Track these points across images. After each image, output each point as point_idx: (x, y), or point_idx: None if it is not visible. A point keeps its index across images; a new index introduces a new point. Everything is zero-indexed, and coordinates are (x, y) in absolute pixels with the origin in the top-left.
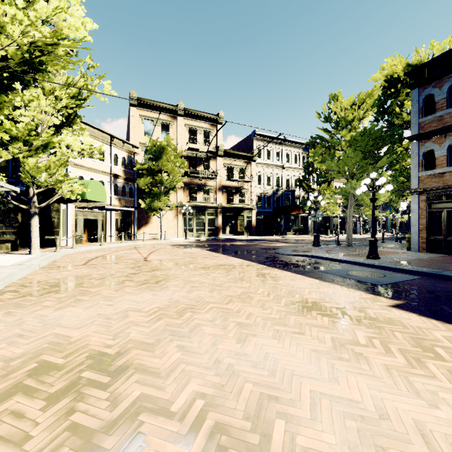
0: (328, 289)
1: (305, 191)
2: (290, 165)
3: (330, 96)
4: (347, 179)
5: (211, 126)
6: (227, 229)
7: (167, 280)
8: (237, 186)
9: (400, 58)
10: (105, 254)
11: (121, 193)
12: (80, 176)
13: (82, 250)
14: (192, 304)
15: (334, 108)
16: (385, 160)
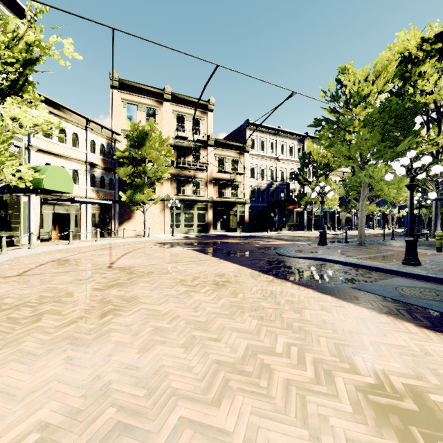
0: (401, 335)
1: (300, 185)
2: (285, 157)
3: (339, 69)
4: (359, 166)
5: (201, 113)
6: (219, 225)
7: (119, 310)
8: (229, 178)
9: (414, 31)
10: (65, 257)
11: (100, 185)
12: (47, 163)
13: (41, 250)
14: (134, 407)
15: (345, 81)
16: (406, 143)
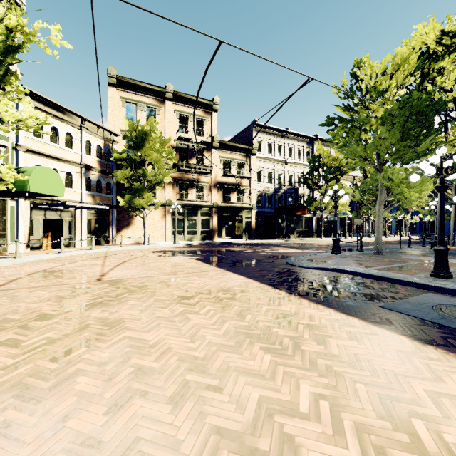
0: None
1: (309, 190)
2: (293, 160)
3: (354, 62)
4: (375, 167)
5: (205, 113)
6: (224, 232)
7: (96, 339)
8: (235, 182)
9: (433, 24)
10: (52, 267)
11: (96, 189)
12: (37, 165)
13: (28, 260)
14: None
15: (362, 74)
16: (428, 143)
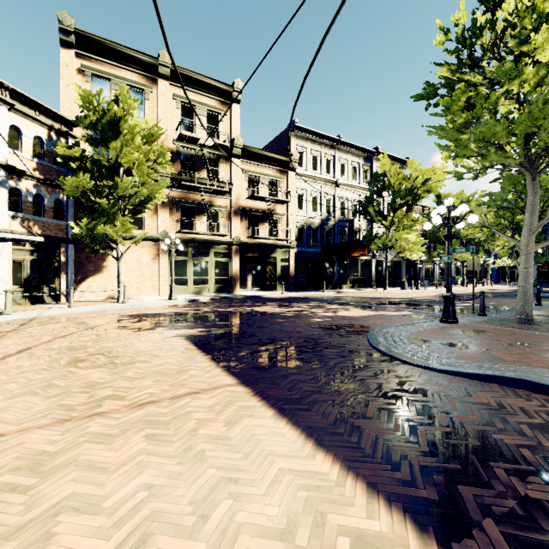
0: None
1: (367, 222)
2: (346, 181)
3: None
4: (522, 165)
5: (221, 104)
6: (249, 280)
7: None
8: (265, 208)
9: None
10: None
11: (34, 210)
12: None
13: None
14: None
15: None
16: None
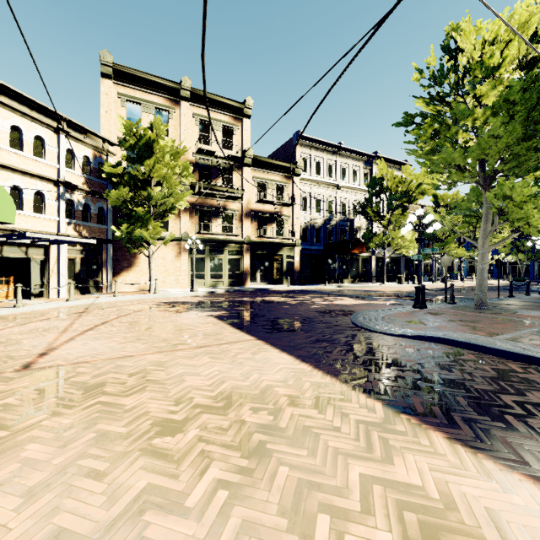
0: None
1: (367, 222)
2: (347, 184)
3: (446, 30)
4: (478, 183)
5: (234, 119)
6: (258, 275)
7: None
8: (273, 211)
9: None
10: None
11: (82, 216)
12: None
13: None
14: None
15: (462, 43)
16: None
